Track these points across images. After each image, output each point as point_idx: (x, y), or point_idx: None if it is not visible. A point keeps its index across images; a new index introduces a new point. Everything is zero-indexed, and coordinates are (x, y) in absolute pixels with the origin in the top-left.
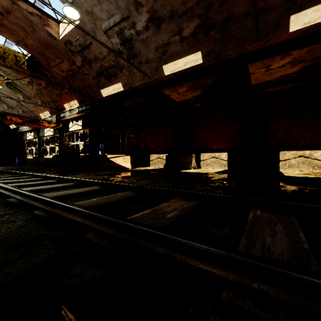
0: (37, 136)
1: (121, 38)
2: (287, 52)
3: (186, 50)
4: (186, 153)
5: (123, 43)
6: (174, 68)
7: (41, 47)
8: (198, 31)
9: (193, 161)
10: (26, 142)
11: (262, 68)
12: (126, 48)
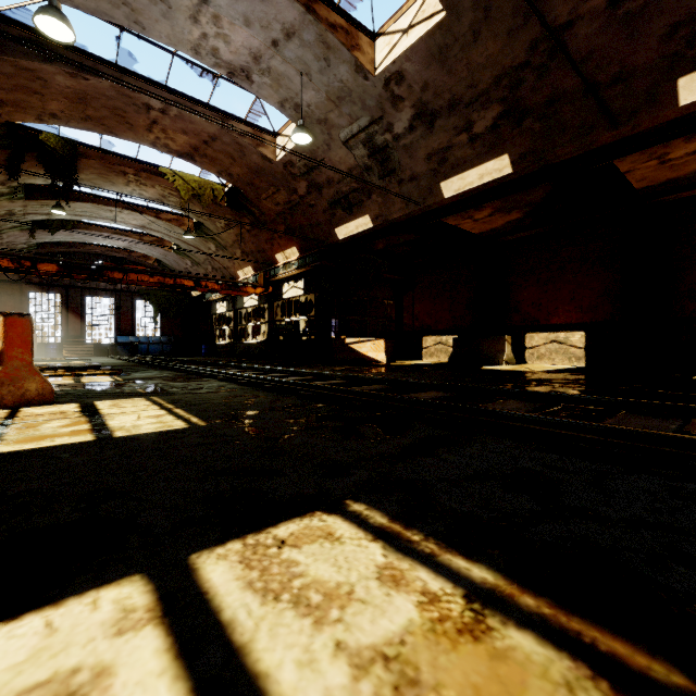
0: (233, 307)
1: (369, 149)
2: (691, 133)
3: (482, 155)
4: (494, 334)
5: (373, 155)
6: (461, 185)
7: (250, 175)
8: (500, 123)
9: (507, 350)
10: (216, 318)
11: (648, 162)
12: (377, 162)
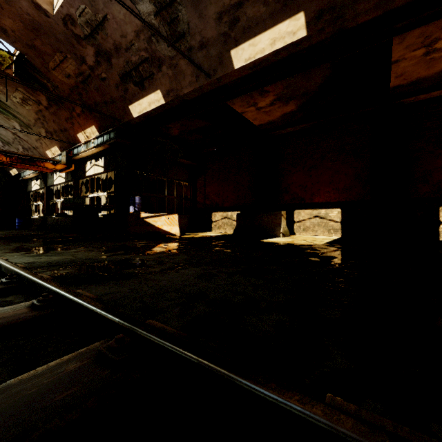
0: (44, 185)
1: (155, 2)
2: None
3: (275, 14)
4: (270, 210)
5: (160, 12)
6: (252, 53)
7: (27, 33)
8: None
9: (283, 223)
10: (32, 195)
11: (417, 49)
12: (165, 23)
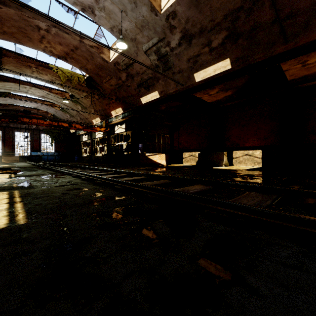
0: (90, 138)
1: (157, 55)
2: None
3: (215, 59)
4: (218, 151)
5: (160, 59)
6: (204, 75)
7: (96, 69)
8: (226, 41)
9: (225, 159)
10: (82, 143)
11: (297, 65)
12: (162, 63)
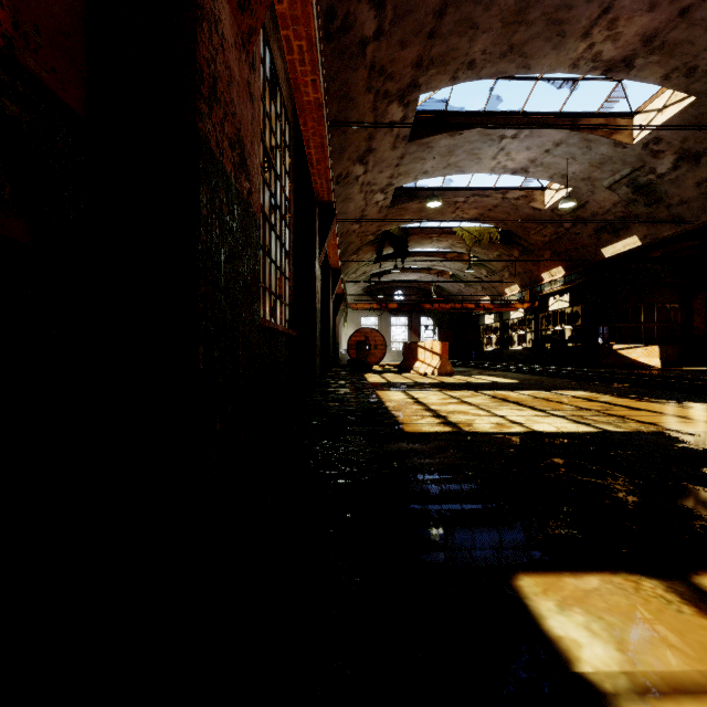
0: (500, 319)
1: (632, 187)
2: None
3: None
4: None
5: (637, 191)
6: None
7: (521, 221)
8: None
9: None
10: (483, 328)
11: None
12: (641, 195)
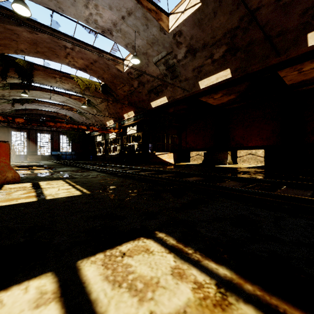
0: (104, 138)
1: (166, 66)
2: (313, 58)
3: (217, 69)
4: (223, 150)
5: (168, 69)
6: (208, 83)
7: (112, 78)
8: (226, 54)
9: (229, 158)
10: (96, 143)
11: (293, 72)
12: (170, 72)
